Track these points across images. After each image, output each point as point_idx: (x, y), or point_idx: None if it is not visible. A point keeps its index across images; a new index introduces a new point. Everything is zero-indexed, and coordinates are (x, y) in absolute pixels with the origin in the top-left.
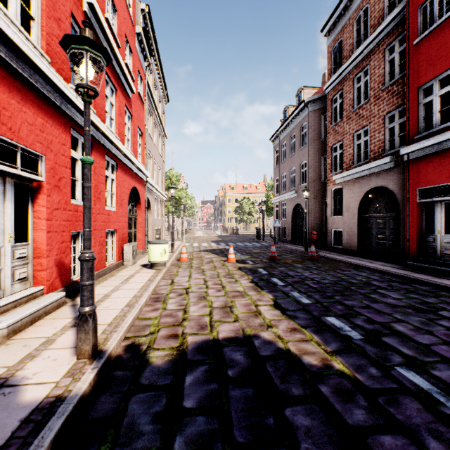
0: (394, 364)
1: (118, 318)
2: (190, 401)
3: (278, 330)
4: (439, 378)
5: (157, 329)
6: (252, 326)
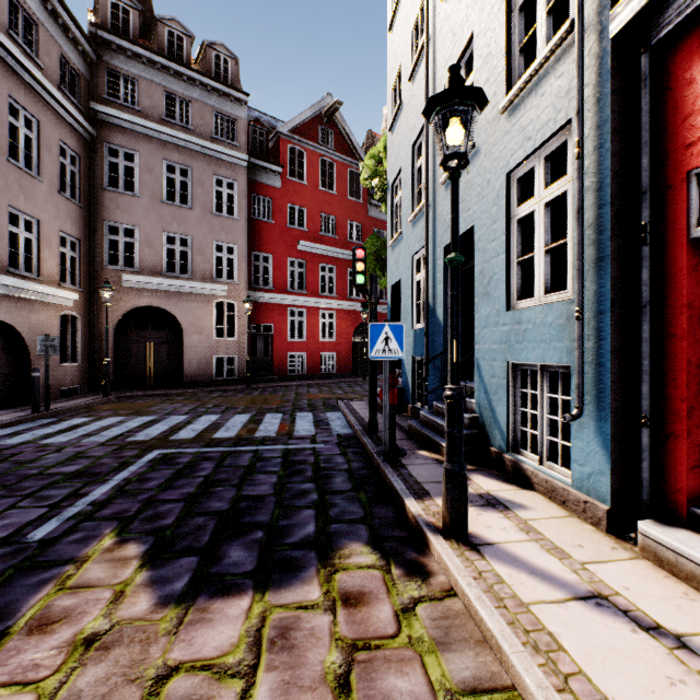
0: (28, 543)
1: (535, 629)
2: (308, 512)
3: (91, 619)
4: (18, 529)
5: (404, 624)
6: (141, 639)
